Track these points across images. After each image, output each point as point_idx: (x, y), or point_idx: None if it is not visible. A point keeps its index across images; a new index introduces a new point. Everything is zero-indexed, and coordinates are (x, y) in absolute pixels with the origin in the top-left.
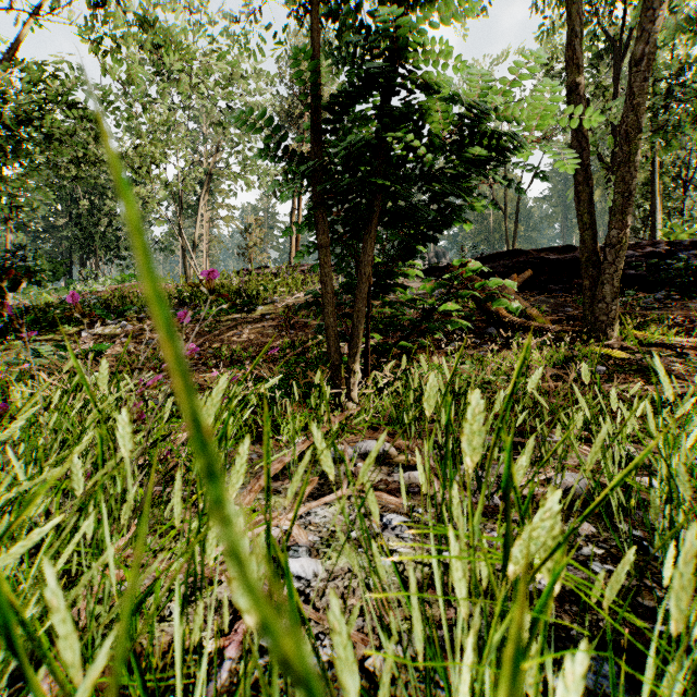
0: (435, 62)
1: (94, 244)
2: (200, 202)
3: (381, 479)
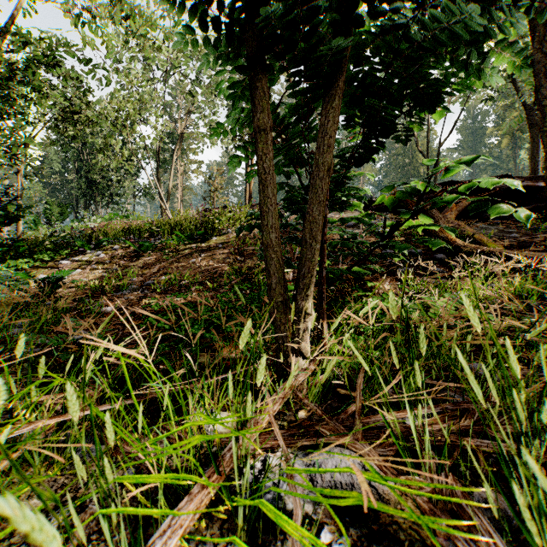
0: None
1: (94, 192)
2: (173, 156)
3: None
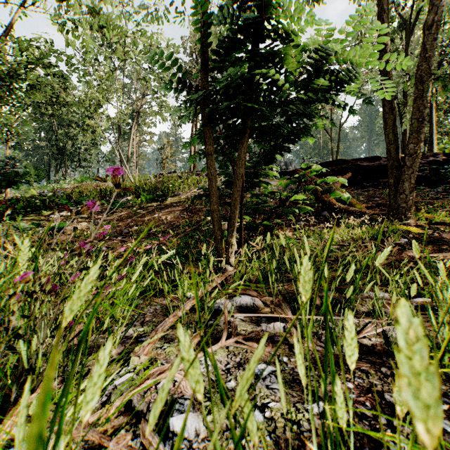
0: (291, 17)
1: (64, 158)
2: (132, 130)
3: (253, 330)
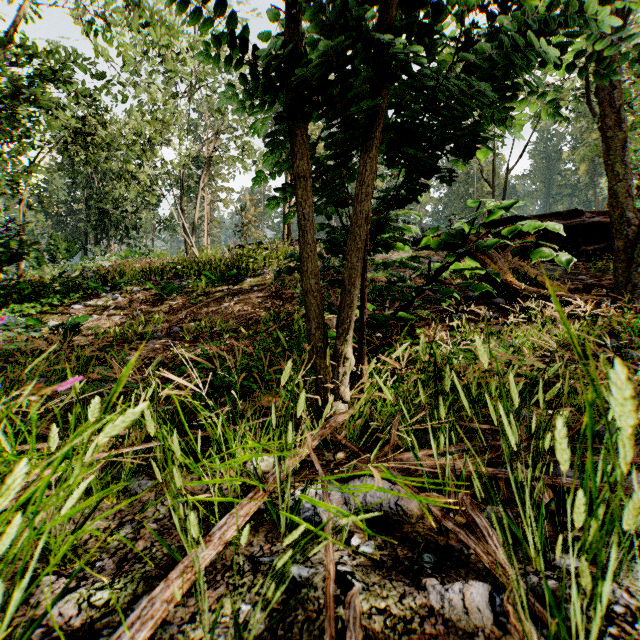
0: None
1: (106, 225)
2: (200, 183)
3: (409, 635)
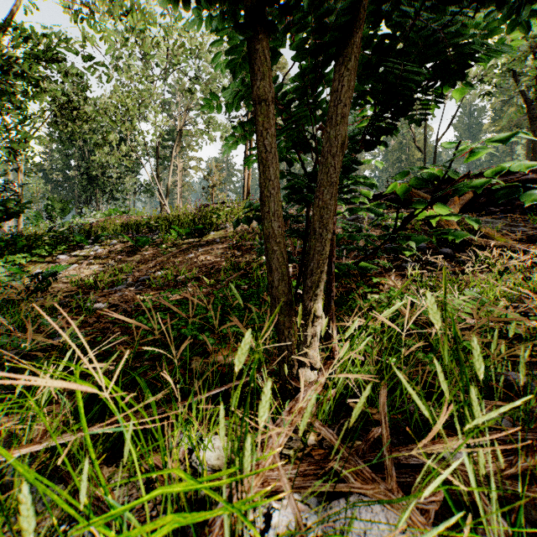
0: None
1: (95, 189)
2: (173, 152)
3: None
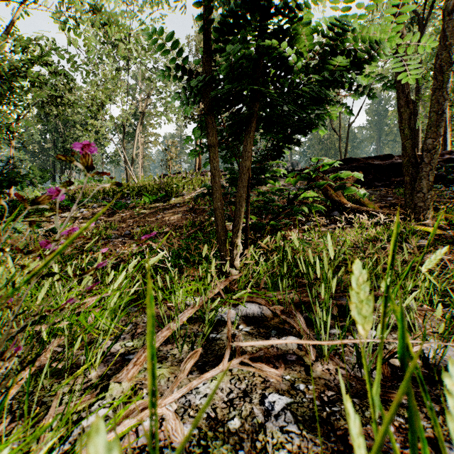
0: None
1: None
2: (136, 130)
3: (261, 347)
